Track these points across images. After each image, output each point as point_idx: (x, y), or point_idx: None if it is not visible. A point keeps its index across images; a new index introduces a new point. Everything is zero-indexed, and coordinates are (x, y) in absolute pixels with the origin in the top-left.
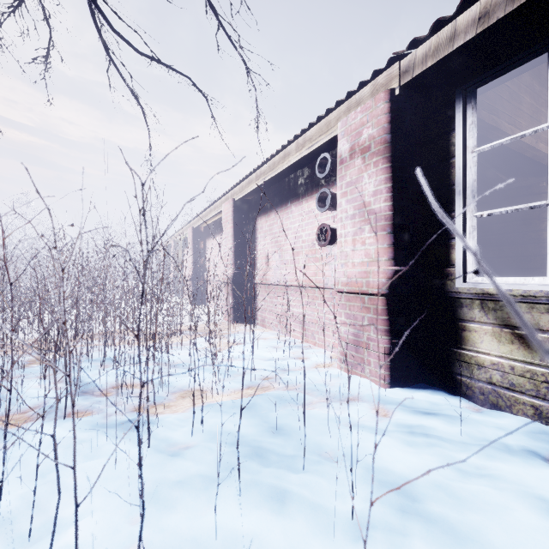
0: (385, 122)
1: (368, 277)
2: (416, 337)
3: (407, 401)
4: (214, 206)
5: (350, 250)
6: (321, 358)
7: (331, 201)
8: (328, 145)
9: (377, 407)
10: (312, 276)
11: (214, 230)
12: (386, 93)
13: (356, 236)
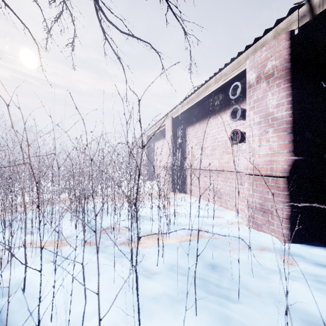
0: (286, 54)
1: (272, 164)
2: (311, 208)
3: (307, 255)
4: (160, 122)
5: (256, 146)
6: (233, 218)
7: (241, 113)
8: (238, 77)
9: (283, 257)
10: (225, 164)
11: (159, 136)
12: (287, 34)
13: (261, 136)
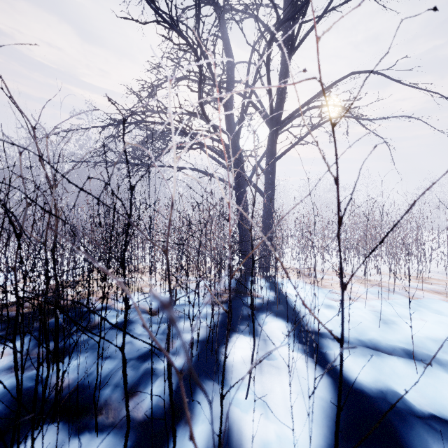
0: None
1: None
2: None
3: None
4: None
5: None
6: None
7: None
8: None
9: None
10: None
11: None
12: None
13: None
